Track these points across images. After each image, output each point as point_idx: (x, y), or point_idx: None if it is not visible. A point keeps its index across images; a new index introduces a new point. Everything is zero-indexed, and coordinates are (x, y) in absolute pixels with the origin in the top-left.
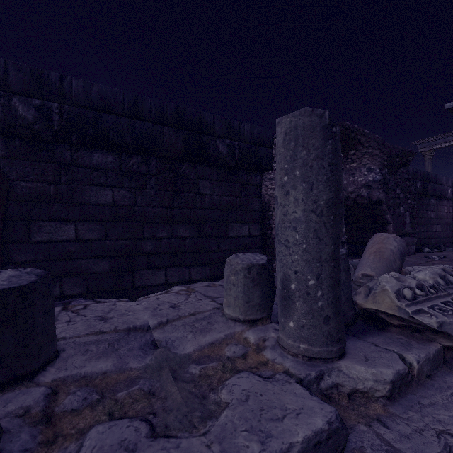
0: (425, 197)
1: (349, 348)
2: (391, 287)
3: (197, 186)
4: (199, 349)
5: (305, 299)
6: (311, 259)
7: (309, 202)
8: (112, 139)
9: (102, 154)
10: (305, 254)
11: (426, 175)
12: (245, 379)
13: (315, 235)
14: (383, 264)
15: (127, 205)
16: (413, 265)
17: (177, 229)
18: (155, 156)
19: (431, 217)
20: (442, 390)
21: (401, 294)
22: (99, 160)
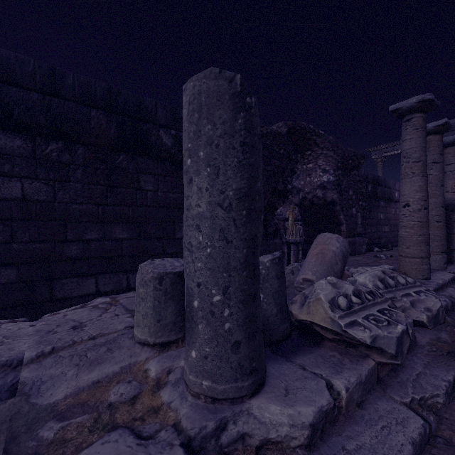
0: (376, 199)
1: (271, 376)
2: (325, 295)
3: (137, 181)
4: (74, 393)
5: (209, 321)
6: (216, 267)
7: (215, 193)
8: (17, 118)
9: (7, 136)
10: (209, 261)
11: (376, 178)
12: (111, 444)
13: (221, 235)
14: (325, 267)
15: (43, 201)
16: (362, 265)
17: (111, 230)
18: (81, 143)
19: (381, 218)
20: (372, 423)
21: (336, 303)
22: (2, 143)
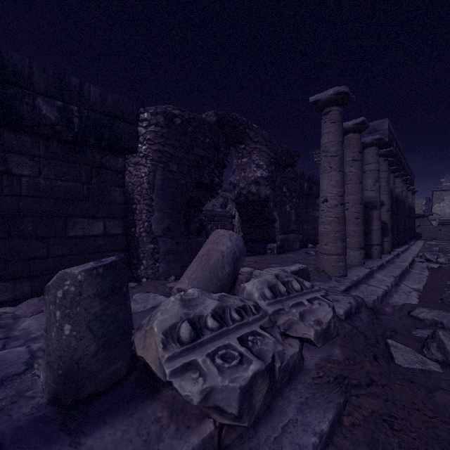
0: (312, 197)
1: None
2: (161, 321)
3: (3, 162)
4: None
5: None
6: None
7: None
8: None
9: None
10: None
11: (312, 177)
12: None
13: None
14: (206, 273)
15: None
16: (290, 262)
17: None
18: None
19: (317, 216)
20: None
21: (176, 332)
22: None
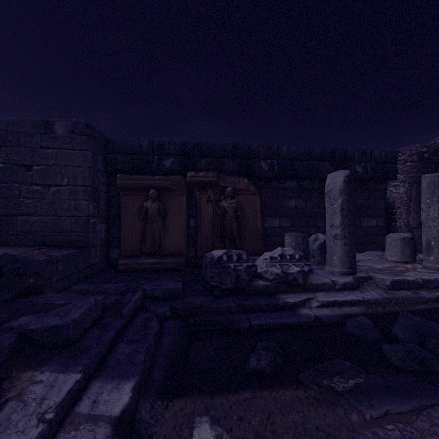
0: None
1: None
2: None
3: None
4: (384, 268)
5: (438, 248)
6: None
7: None
8: (299, 174)
9: (291, 181)
10: (438, 231)
11: None
12: (413, 272)
13: None
14: None
15: (302, 208)
16: None
17: None
18: (317, 179)
19: None
20: None
21: None
22: (289, 184)
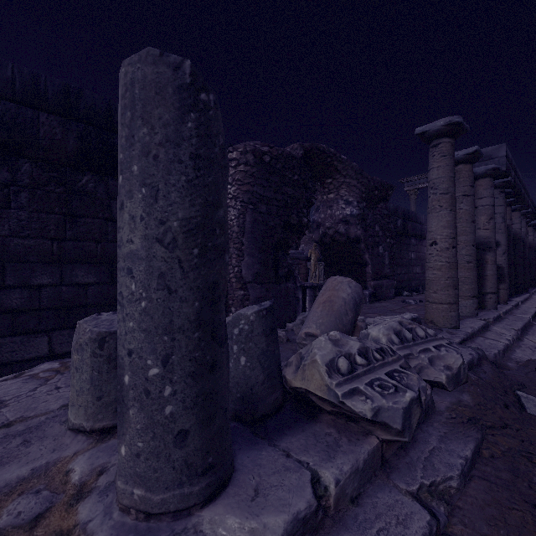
0: (406, 236)
1: (241, 470)
2: (322, 356)
3: (108, 209)
4: None
5: (143, 404)
6: (153, 328)
7: (153, 223)
8: None
9: None
10: (144, 319)
11: (406, 212)
12: None
13: (161, 283)
14: (332, 318)
15: None
16: (388, 312)
17: (71, 272)
18: (27, 158)
19: (412, 258)
20: (366, 526)
21: (335, 365)
22: None
